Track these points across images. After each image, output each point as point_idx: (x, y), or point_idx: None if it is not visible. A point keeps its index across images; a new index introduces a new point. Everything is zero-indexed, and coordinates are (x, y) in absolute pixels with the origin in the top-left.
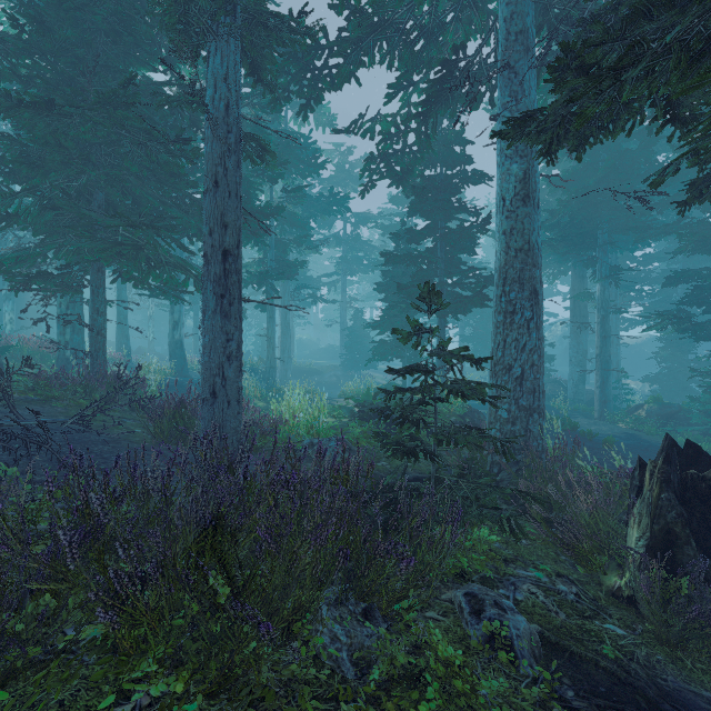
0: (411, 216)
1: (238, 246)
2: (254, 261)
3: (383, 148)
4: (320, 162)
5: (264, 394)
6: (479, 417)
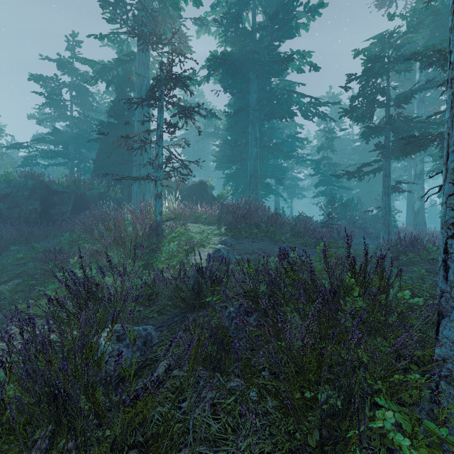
0: None
1: None
2: None
3: None
4: None
5: None
6: None
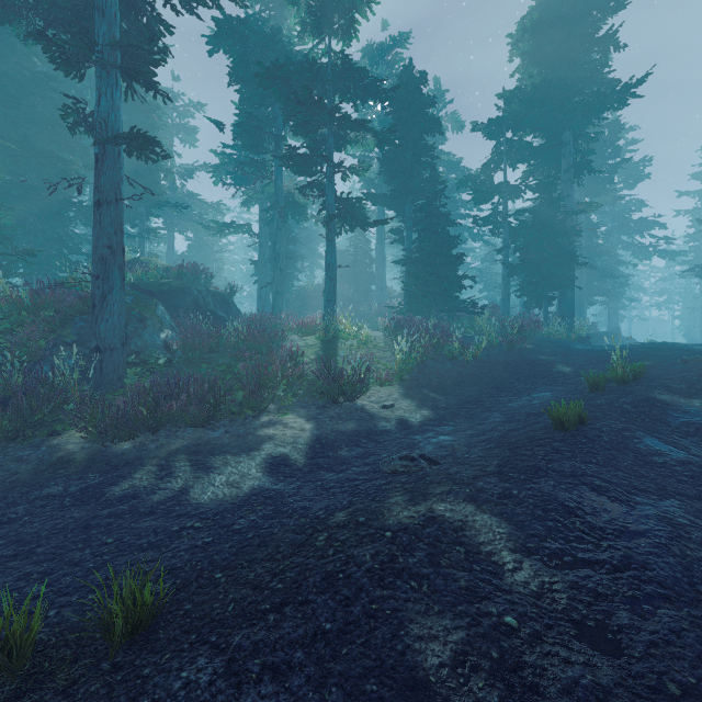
0: None
1: None
2: None
3: None
4: None
5: None
6: None
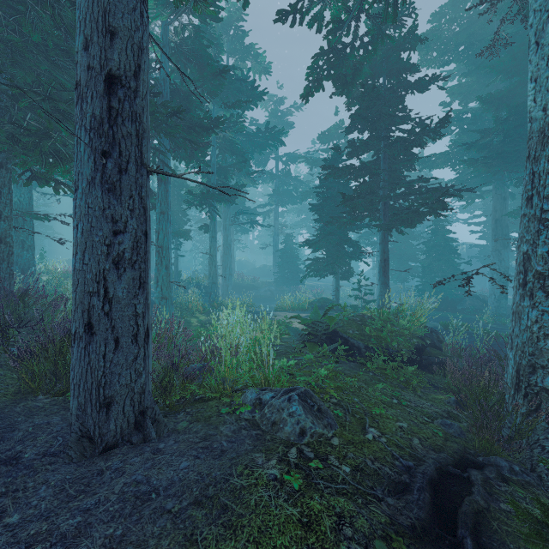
0: (349, 133)
1: (136, 74)
2: (198, 186)
3: (331, 42)
4: (258, 93)
5: (206, 308)
6: (438, 337)
